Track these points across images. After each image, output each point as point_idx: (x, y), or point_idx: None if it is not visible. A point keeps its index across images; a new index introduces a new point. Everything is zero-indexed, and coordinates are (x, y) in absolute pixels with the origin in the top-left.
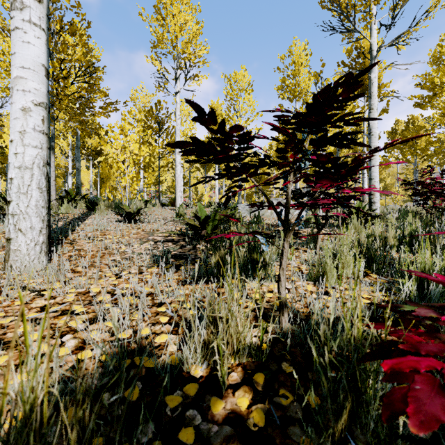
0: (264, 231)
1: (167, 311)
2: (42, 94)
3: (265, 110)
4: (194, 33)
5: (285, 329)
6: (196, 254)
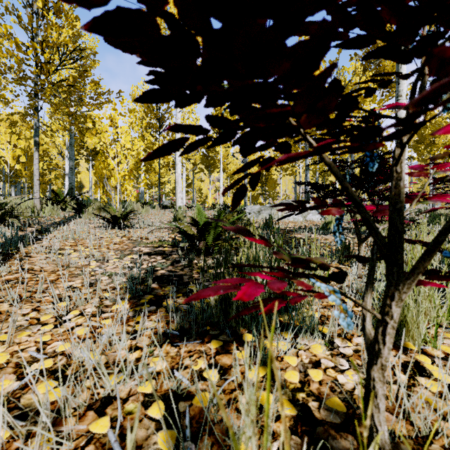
0: (314, 260)
1: (108, 434)
2: None
3: None
4: None
5: None
6: (191, 275)
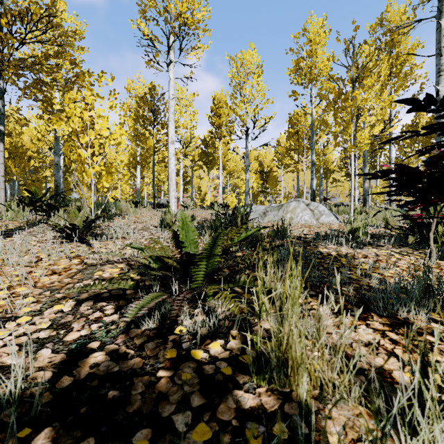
0: None
1: None
2: None
3: None
4: None
5: None
6: (153, 375)
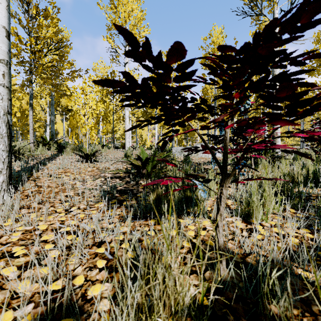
0: (199, 174)
1: (105, 252)
2: (3, 52)
3: (201, 58)
4: (139, 18)
5: (223, 277)
6: (138, 189)
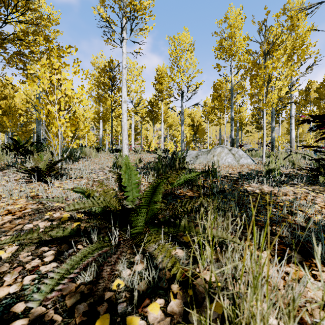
0: None
1: None
2: None
3: None
4: None
5: None
6: None
